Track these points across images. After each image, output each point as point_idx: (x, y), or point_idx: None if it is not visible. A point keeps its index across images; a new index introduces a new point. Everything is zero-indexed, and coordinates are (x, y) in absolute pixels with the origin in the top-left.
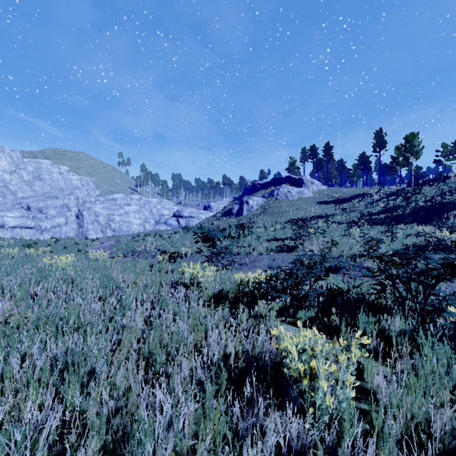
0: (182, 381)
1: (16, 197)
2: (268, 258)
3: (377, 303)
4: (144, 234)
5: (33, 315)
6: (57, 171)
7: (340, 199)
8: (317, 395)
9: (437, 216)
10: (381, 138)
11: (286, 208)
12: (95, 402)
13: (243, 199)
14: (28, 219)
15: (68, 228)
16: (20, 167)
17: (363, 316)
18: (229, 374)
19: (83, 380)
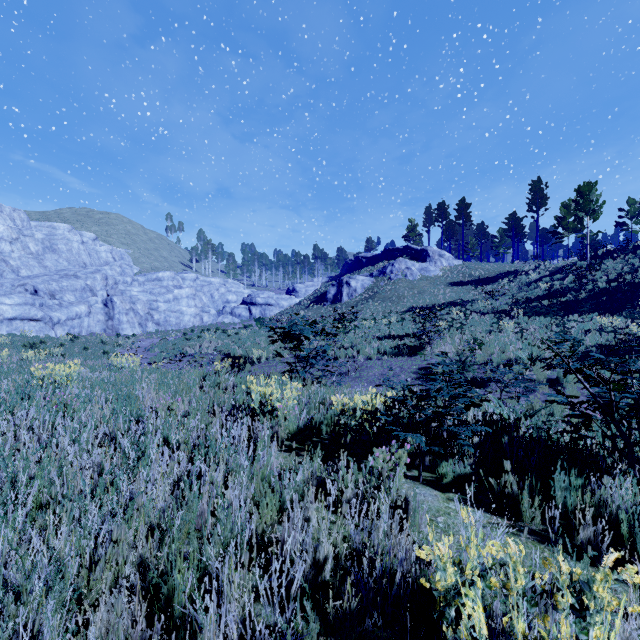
0: None
1: (18, 275)
2: (380, 364)
3: (576, 448)
4: (201, 328)
5: None
6: (78, 239)
7: (482, 278)
8: None
9: (628, 303)
10: (540, 192)
11: (404, 291)
12: None
13: (342, 278)
14: (32, 308)
15: (92, 320)
16: (24, 233)
17: (560, 477)
18: (323, 623)
19: None
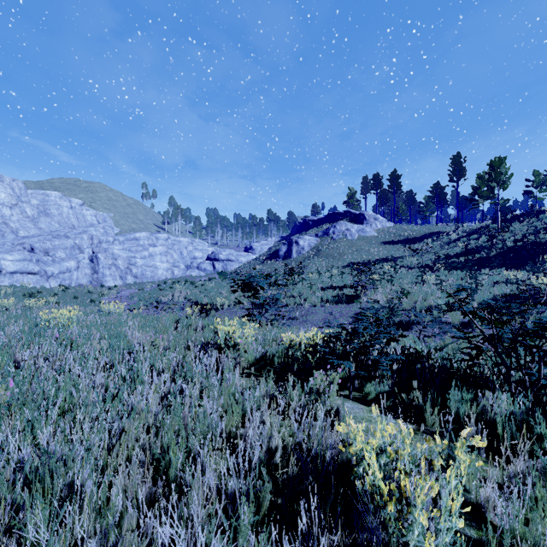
0: (204, 500)
1: (17, 236)
2: (323, 310)
3: (471, 372)
4: (172, 280)
5: (7, 393)
6: (67, 205)
7: (410, 238)
8: (410, 532)
9: (531, 259)
10: (459, 165)
11: (344, 249)
12: (64, 546)
13: (292, 238)
14: (30, 263)
15: (80, 273)
16: (22, 199)
17: (454, 393)
18: (274, 484)
19: (61, 496)
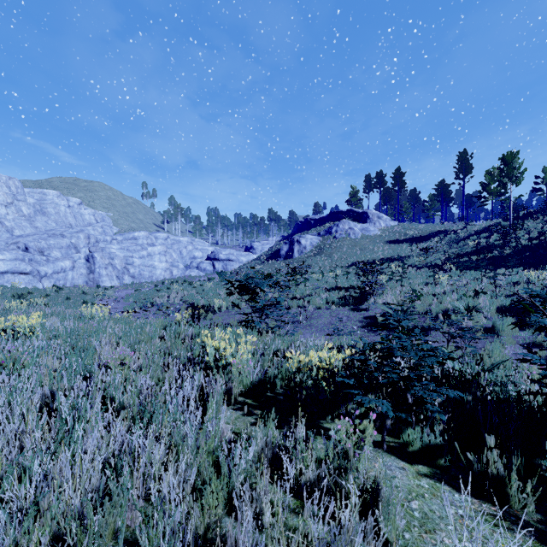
0: None
1: (12, 235)
2: (328, 313)
3: None
4: (170, 281)
5: None
6: (64, 203)
7: (416, 237)
8: None
9: None
10: (465, 162)
11: (348, 248)
12: None
13: (293, 237)
14: (22, 263)
15: (76, 273)
16: (18, 198)
17: None
18: None
19: None
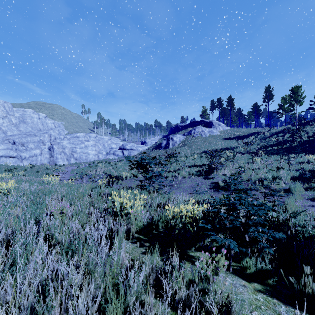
0: None
1: (6, 135)
2: (190, 180)
3: None
4: (98, 161)
5: None
6: (36, 117)
7: (240, 136)
8: None
9: None
10: (269, 92)
11: (201, 143)
12: None
13: (169, 136)
14: (11, 151)
15: (43, 157)
16: (9, 113)
17: None
18: None
19: None
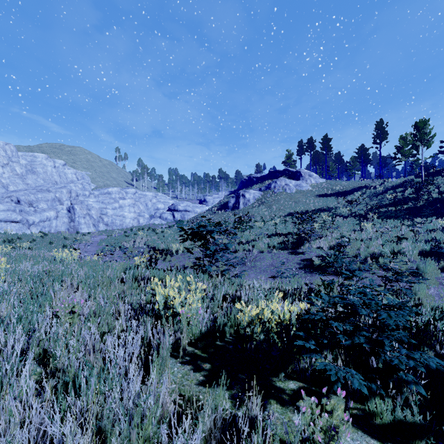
0: None
1: (7, 190)
2: (270, 256)
3: None
4: (138, 228)
5: None
6: (51, 164)
7: (341, 191)
8: None
9: None
10: (382, 129)
11: (284, 201)
12: None
13: (239, 192)
14: (13, 213)
15: (59, 222)
16: (13, 160)
17: None
18: None
19: None
